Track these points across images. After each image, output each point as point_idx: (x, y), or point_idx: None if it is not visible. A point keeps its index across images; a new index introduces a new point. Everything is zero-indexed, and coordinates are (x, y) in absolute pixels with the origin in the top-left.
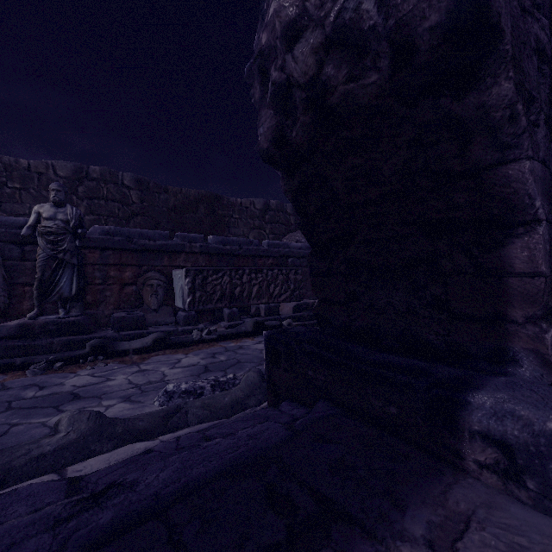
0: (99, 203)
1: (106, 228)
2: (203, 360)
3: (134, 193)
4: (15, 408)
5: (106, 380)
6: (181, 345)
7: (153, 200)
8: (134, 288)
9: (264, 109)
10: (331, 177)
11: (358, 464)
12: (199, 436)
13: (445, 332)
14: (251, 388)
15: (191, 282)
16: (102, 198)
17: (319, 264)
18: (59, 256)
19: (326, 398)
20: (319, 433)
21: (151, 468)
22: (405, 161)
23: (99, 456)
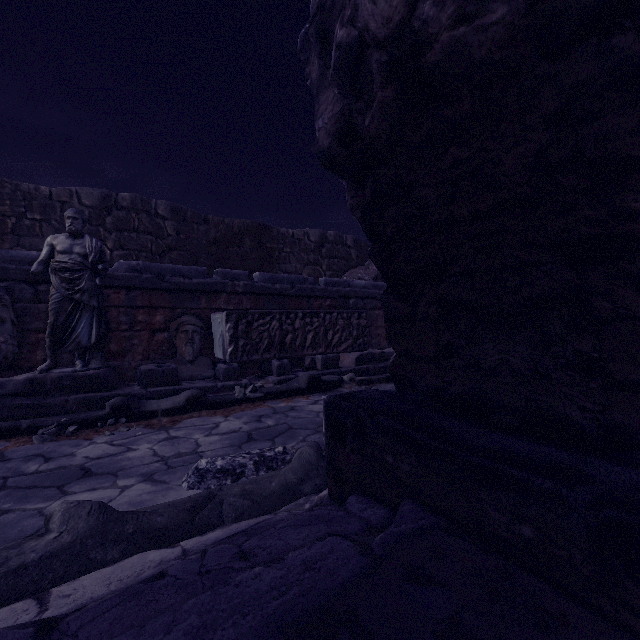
0: (130, 235)
1: (133, 264)
2: (246, 425)
3: (169, 224)
4: (11, 487)
5: (126, 450)
6: (220, 405)
7: (191, 232)
8: (167, 335)
9: (324, 94)
10: (419, 182)
11: (483, 633)
12: (233, 551)
13: (598, 407)
14: (306, 469)
15: (232, 328)
16: (132, 230)
17: (398, 305)
18: (76, 297)
19: (414, 498)
20: (411, 563)
21: (152, 625)
22: (540, 149)
23: (97, 572)
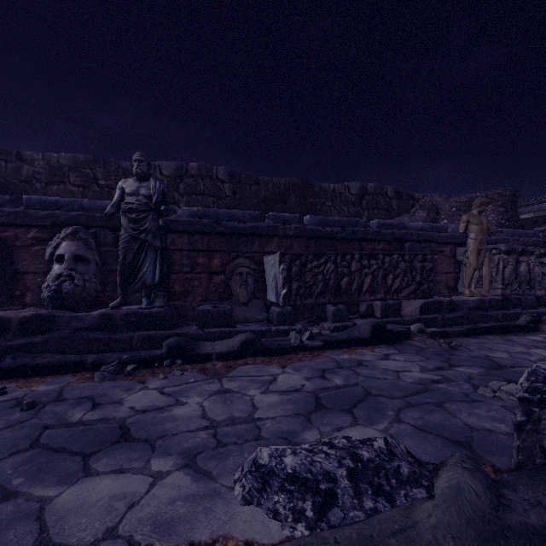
0: (197, 198)
1: (194, 210)
2: (308, 383)
3: (227, 186)
4: (41, 445)
5: (174, 404)
6: (275, 352)
7: (244, 192)
8: (223, 277)
9: None
10: None
11: None
12: None
13: None
14: (478, 532)
15: (286, 269)
16: (199, 194)
17: None
18: (141, 237)
19: None
20: None
21: None
22: None
23: None
